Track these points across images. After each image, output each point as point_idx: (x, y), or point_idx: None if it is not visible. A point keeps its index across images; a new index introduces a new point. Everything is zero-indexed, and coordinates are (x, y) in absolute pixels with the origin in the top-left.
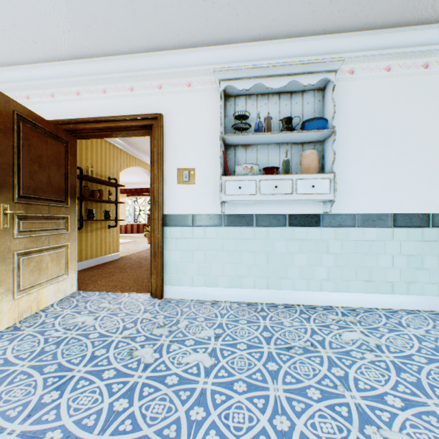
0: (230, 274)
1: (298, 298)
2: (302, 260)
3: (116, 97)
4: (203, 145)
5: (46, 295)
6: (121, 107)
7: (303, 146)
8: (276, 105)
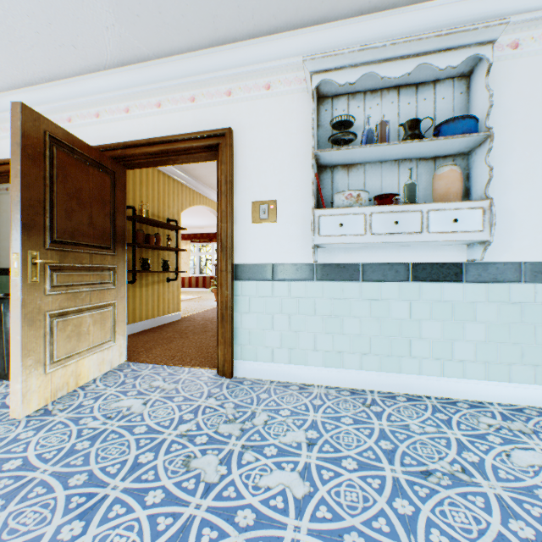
0: (325, 347)
1: (428, 386)
2: (434, 331)
3: (174, 110)
4: (287, 169)
5: (88, 368)
6: (179, 124)
7: (435, 162)
8: (393, 105)
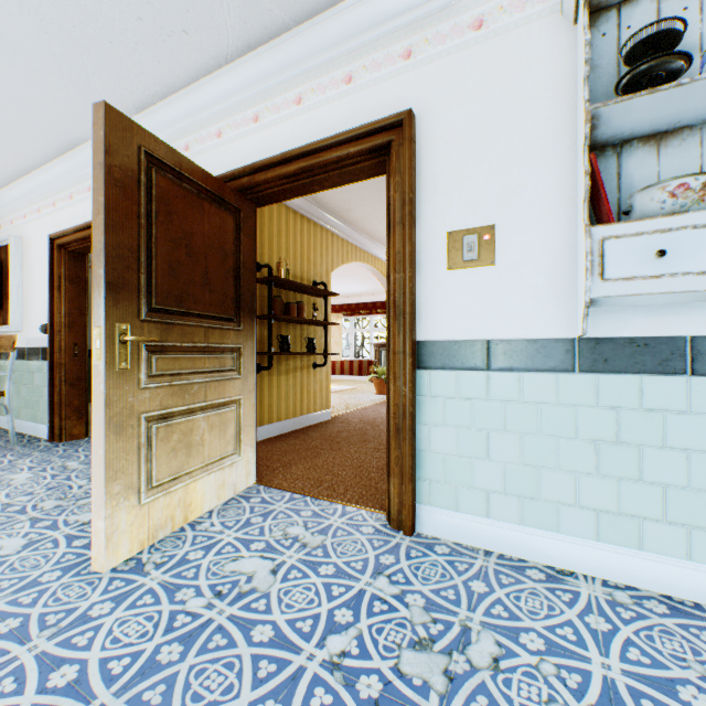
0: (600, 503)
1: None
2: None
3: (320, 104)
4: (516, 165)
5: (201, 495)
6: (327, 123)
7: None
8: None
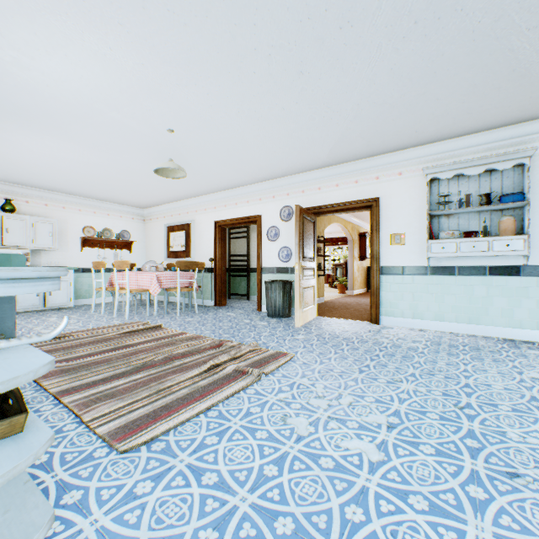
0: (434, 310)
1: (497, 332)
2: (502, 302)
3: (345, 188)
4: (411, 216)
5: (308, 314)
6: (348, 195)
7: (502, 212)
8: (475, 182)
